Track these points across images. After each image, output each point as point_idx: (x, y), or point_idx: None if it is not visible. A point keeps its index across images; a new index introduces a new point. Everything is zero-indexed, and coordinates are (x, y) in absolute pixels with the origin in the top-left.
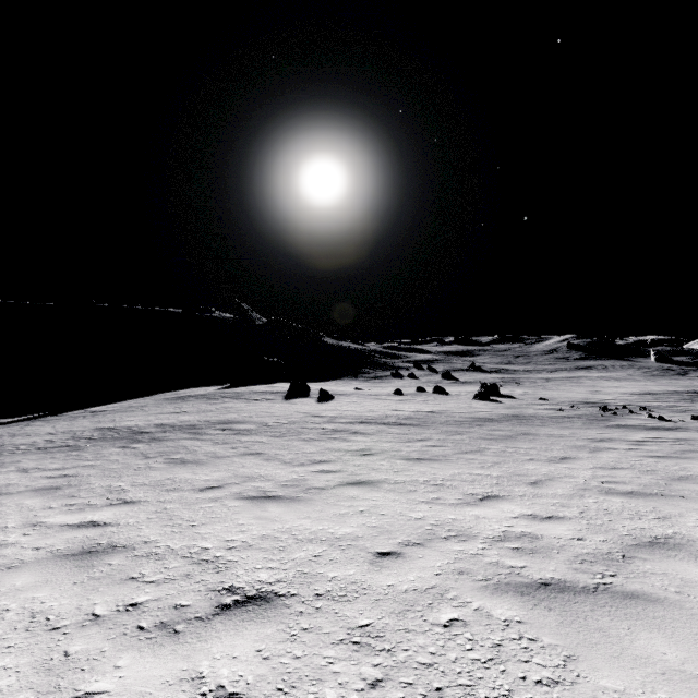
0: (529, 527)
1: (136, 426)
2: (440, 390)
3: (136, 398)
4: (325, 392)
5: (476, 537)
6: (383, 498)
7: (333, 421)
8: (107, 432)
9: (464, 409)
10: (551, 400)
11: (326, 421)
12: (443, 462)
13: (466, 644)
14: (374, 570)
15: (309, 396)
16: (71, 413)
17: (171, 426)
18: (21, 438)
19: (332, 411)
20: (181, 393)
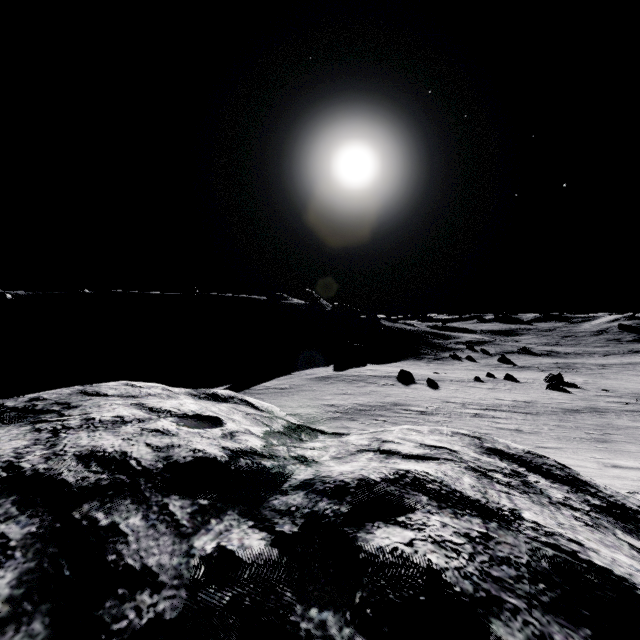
0: (639, 466)
1: (348, 405)
2: (510, 378)
3: (280, 376)
4: (432, 380)
5: (622, 467)
6: (566, 454)
7: (467, 407)
8: (338, 408)
9: (548, 400)
10: (613, 392)
11: (463, 407)
12: (574, 440)
13: (638, 482)
14: (598, 471)
15: (416, 382)
16: (260, 388)
17: (370, 406)
18: (294, 409)
19: (454, 398)
20: (310, 373)
